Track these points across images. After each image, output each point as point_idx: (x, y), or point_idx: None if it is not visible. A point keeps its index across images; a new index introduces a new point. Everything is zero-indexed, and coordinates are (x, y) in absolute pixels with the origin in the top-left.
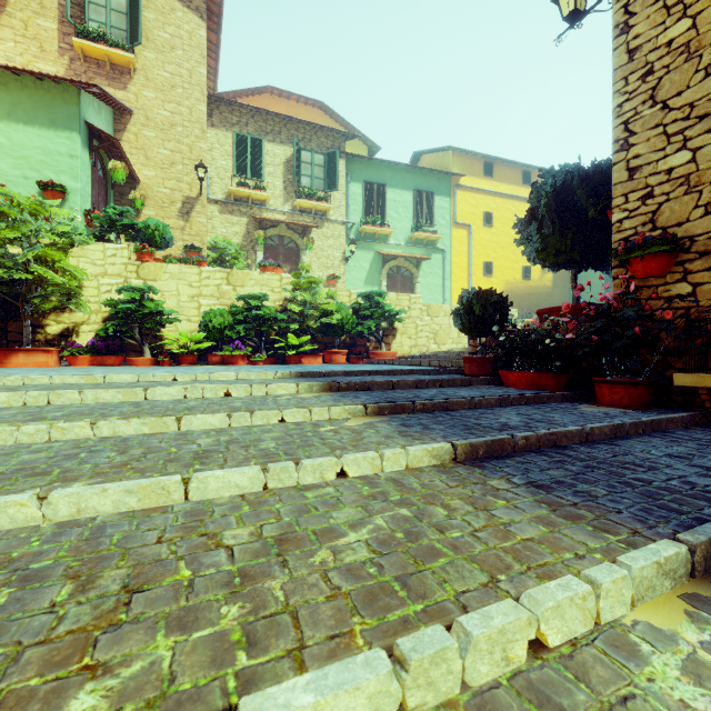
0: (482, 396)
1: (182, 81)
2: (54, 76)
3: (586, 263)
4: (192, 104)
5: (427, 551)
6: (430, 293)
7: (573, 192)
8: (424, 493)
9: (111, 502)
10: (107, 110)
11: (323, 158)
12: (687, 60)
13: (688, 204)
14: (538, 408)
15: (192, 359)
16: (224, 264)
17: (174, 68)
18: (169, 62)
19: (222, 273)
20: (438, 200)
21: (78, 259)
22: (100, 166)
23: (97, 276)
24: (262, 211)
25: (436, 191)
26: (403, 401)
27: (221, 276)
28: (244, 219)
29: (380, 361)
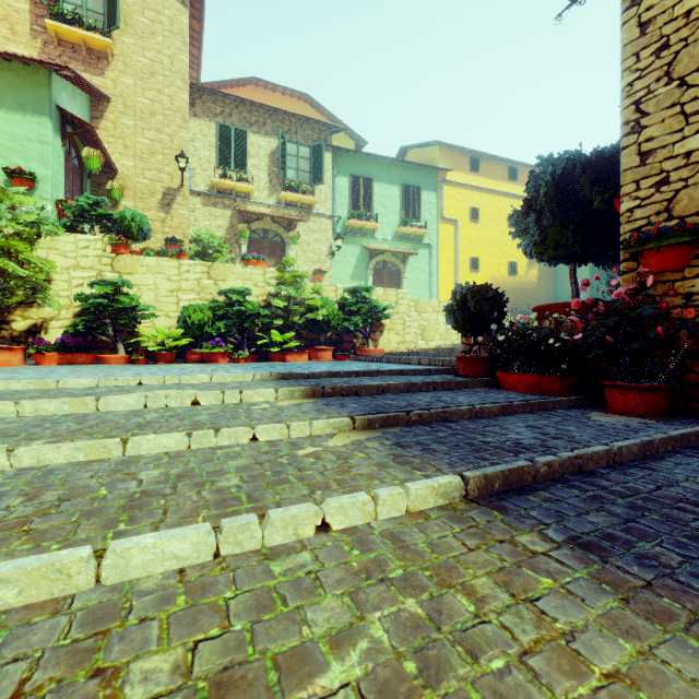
0: (483, 403)
1: (163, 68)
2: (22, 56)
3: (586, 257)
4: (173, 93)
5: None
6: (417, 289)
7: (575, 181)
8: (436, 563)
9: None
10: (82, 96)
11: (309, 150)
12: None
13: None
14: (546, 417)
15: (170, 357)
16: (207, 258)
17: (155, 54)
18: (149, 48)
19: (203, 267)
20: (425, 195)
21: (47, 251)
22: (75, 154)
23: (68, 268)
24: (247, 204)
25: (422, 186)
26: (396, 411)
27: (202, 269)
28: (228, 212)
29: (367, 358)
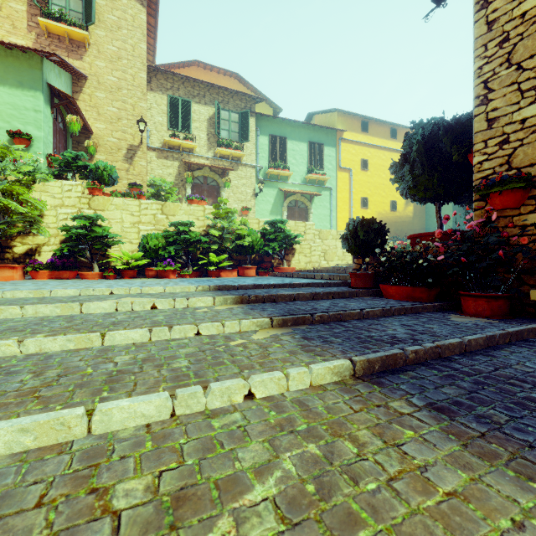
0: (369, 307)
1: (127, 54)
2: (21, 46)
3: (448, 198)
4: (135, 72)
5: (343, 517)
6: (320, 221)
7: (439, 140)
8: (330, 420)
9: (3, 443)
10: (66, 75)
11: (238, 116)
12: None
13: None
14: (416, 318)
15: (133, 273)
16: (161, 198)
17: (121, 43)
18: (116, 39)
19: (158, 205)
20: (326, 150)
21: (40, 193)
22: (60, 119)
23: (56, 206)
24: (190, 157)
25: (325, 143)
26: (304, 314)
27: (157, 207)
28: (176, 163)
29: (282, 274)
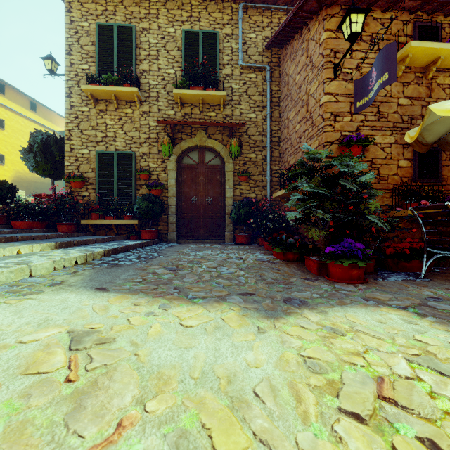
0: (1, 229)
1: None
2: None
3: (58, 177)
4: None
5: None
6: None
7: (51, 146)
8: None
9: None
10: None
11: None
12: (88, 121)
13: (88, 167)
14: (30, 233)
15: None
16: None
17: None
18: None
19: None
20: None
21: None
22: None
23: None
24: None
25: None
26: None
27: None
28: None
29: None
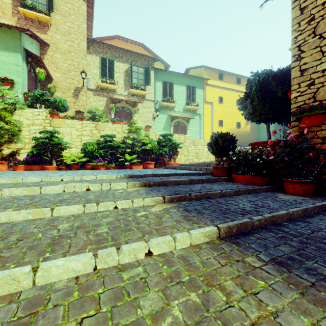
0: (226, 189)
1: (74, 31)
2: (7, 24)
3: (274, 120)
4: (79, 42)
5: None
6: (194, 134)
7: (269, 83)
8: (205, 273)
9: None
10: (36, 43)
11: (143, 70)
12: None
13: None
14: (256, 196)
15: (77, 167)
16: (95, 120)
17: (70, 24)
18: (68, 21)
19: (93, 124)
20: (197, 90)
21: (19, 116)
22: (33, 71)
23: (29, 125)
24: (114, 95)
25: (196, 86)
26: (184, 194)
27: (92, 125)
28: (105, 98)
29: (170, 167)
